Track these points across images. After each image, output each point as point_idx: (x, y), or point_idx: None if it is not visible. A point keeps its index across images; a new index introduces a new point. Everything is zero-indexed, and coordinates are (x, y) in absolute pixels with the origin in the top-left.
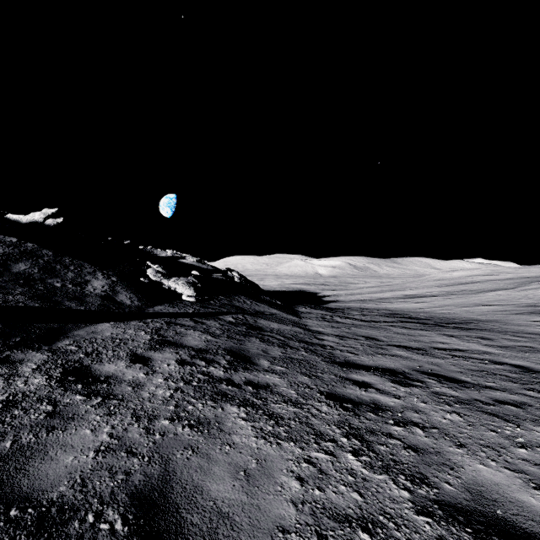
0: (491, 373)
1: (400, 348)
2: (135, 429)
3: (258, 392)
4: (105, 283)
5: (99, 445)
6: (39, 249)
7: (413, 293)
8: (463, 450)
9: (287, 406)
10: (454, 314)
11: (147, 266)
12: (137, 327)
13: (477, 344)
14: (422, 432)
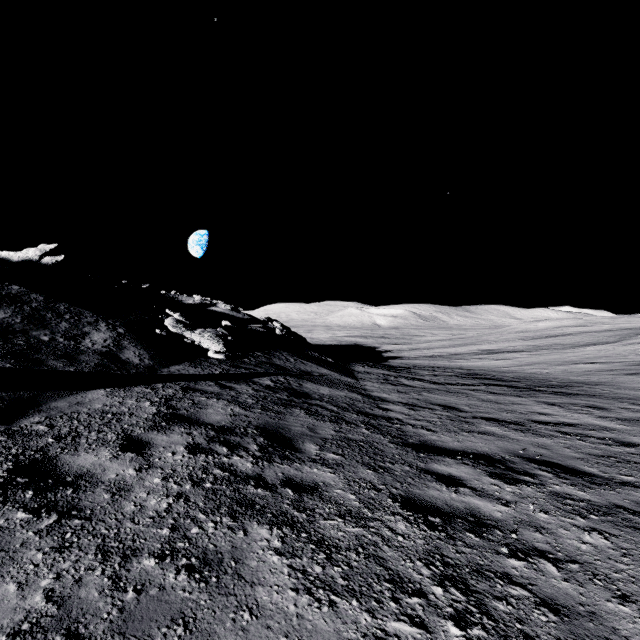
0: (622, 460)
1: (490, 421)
2: (95, 580)
3: (301, 499)
4: (108, 337)
5: (22, 620)
6: (26, 293)
7: (492, 347)
8: (632, 609)
9: (344, 523)
10: (548, 374)
11: (166, 314)
12: (141, 396)
13: (589, 416)
14: (556, 570)
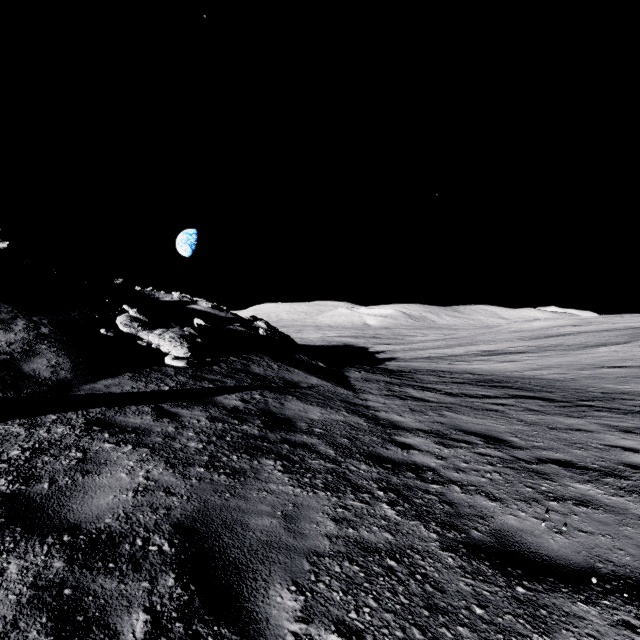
0: None
1: (570, 469)
2: None
3: None
4: (19, 339)
5: None
6: None
7: (492, 348)
8: None
9: None
10: (575, 381)
11: (126, 311)
12: None
13: None
14: None
